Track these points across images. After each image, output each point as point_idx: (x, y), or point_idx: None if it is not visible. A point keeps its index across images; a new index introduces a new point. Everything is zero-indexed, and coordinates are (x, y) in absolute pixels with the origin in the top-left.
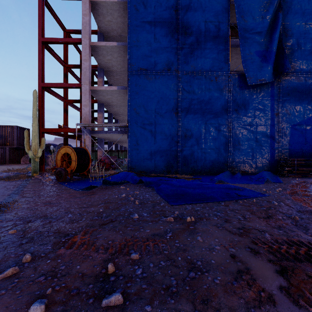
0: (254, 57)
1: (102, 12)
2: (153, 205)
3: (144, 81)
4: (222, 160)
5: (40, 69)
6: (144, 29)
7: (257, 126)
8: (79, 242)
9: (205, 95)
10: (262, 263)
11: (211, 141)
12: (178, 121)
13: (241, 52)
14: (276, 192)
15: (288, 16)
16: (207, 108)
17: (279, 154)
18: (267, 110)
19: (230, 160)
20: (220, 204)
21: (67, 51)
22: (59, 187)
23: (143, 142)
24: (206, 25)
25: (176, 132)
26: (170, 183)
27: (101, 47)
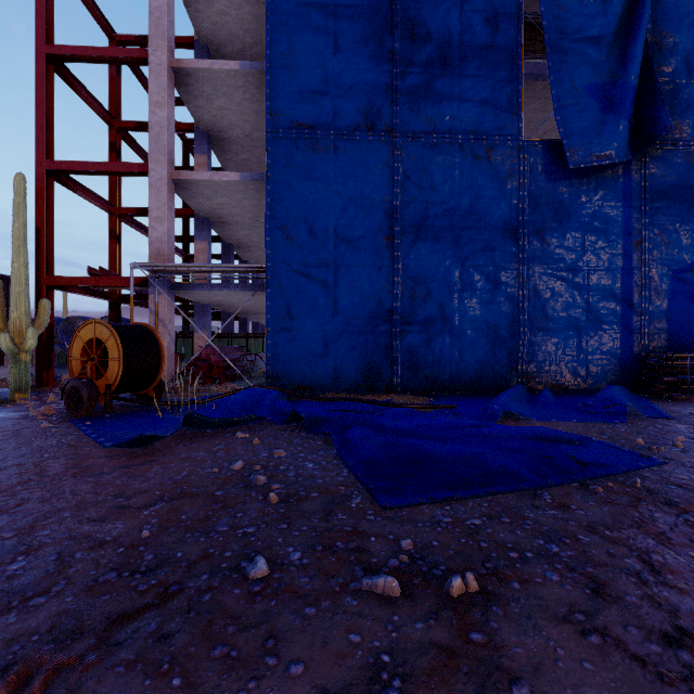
0: (584, 100)
1: None
2: (325, 509)
3: (306, 156)
4: (503, 358)
5: (41, 125)
6: (307, 22)
7: (590, 271)
8: None
9: (463, 193)
10: None
11: (476, 309)
12: (394, 258)
13: (552, 87)
14: (677, 450)
15: (666, 1)
16: (466, 228)
17: (642, 343)
18: (614, 233)
19: (523, 358)
20: (541, 502)
21: (119, 88)
22: (60, 435)
23: (304, 311)
24: (465, 17)
25: (388, 287)
26: (376, 421)
27: (199, 74)
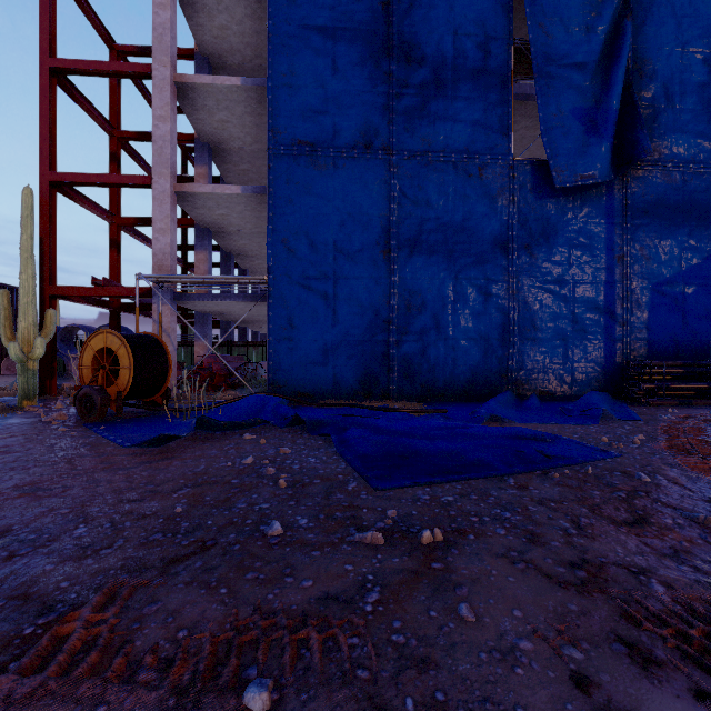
0: (569, 123)
1: (204, 5)
2: (326, 491)
3: (307, 173)
4: (494, 366)
5: (44, 137)
6: (308, 44)
7: (576, 284)
8: (78, 638)
9: (456, 209)
10: (680, 710)
11: (469, 319)
12: (391, 271)
13: (539, 110)
14: (634, 446)
15: (646, 31)
16: (459, 242)
17: (624, 352)
18: (598, 248)
19: (513, 366)
20: (506, 485)
21: (119, 98)
22: (80, 438)
23: (304, 321)
24: (458, 41)
25: (385, 299)
26: (372, 423)
27: (201, 88)
